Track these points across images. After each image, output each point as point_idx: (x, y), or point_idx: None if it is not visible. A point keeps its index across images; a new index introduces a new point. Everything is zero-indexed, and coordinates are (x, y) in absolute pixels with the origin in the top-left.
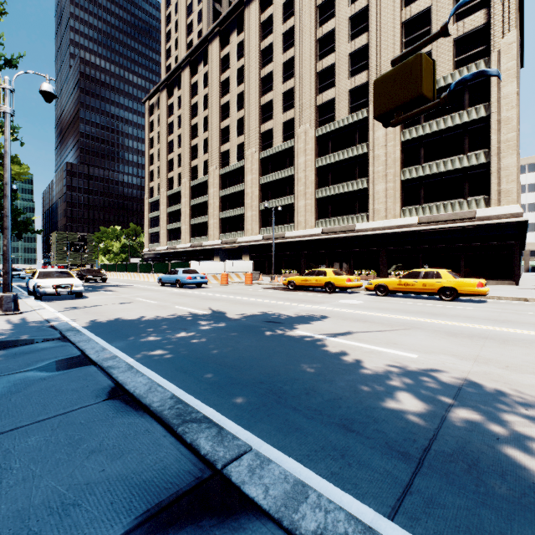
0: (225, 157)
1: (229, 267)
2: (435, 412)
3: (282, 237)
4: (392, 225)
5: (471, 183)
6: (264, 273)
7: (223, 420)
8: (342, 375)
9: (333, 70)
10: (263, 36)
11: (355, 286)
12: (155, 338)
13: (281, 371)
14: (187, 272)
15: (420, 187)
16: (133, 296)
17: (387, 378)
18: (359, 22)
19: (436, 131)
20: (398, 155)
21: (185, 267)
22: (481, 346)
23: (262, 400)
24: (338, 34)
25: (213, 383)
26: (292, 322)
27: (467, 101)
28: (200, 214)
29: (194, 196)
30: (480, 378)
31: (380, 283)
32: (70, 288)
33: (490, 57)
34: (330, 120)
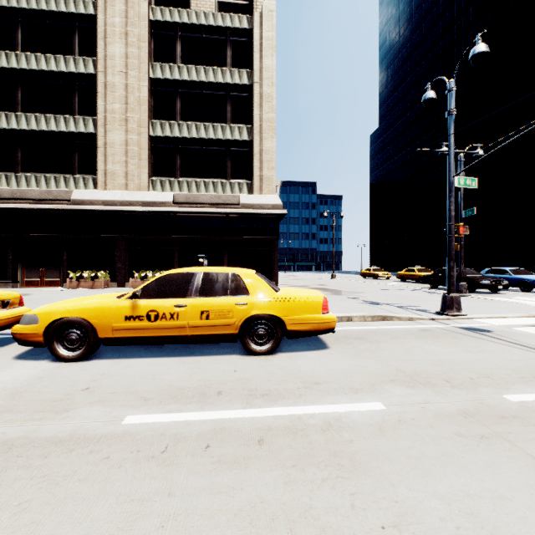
0: None
1: None
2: None
3: None
4: (136, 199)
5: (234, 162)
6: None
7: None
8: None
9: None
10: None
11: None
12: None
13: None
14: None
15: (177, 153)
16: None
17: None
18: None
19: (196, 82)
20: (145, 94)
21: None
22: None
23: None
24: None
25: None
26: None
27: (230, 59)
28: None
29: None
30: None
31: (69, 317)
32: None
33: (252, 16)
34: None
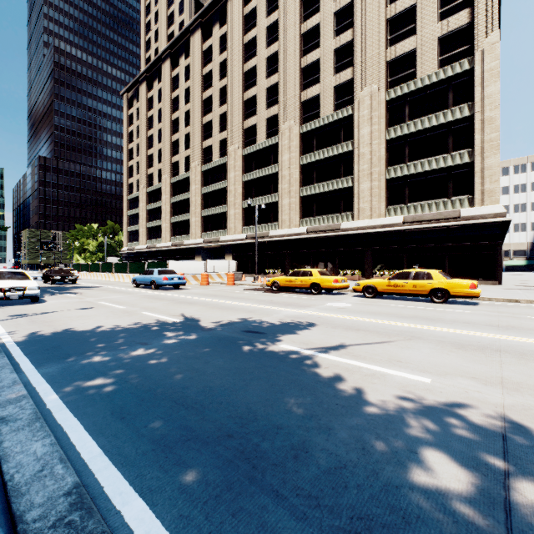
0: (207, 153)
1: (210, 267)
2: (489, 493)
3: (266, 236)
4: (377, 224)
5: (455, 183)
6: (248, 273)
7: (155, 533)
8: (342, 418)
9: (317, 66)
10: (247, 29)
11: (342, 287)
12: (102, 359)
13: (259, 412)
14: (164, 272)
15: (405, 186)
16: (99, 299)
17: (402, 420)
18: (343, 17)
19: (421, 130)
20: (383, 153)
21: (163, 266)
22: (500, 363)
23: (226, 476)
24: (322, 29)
25: (159, 439)
26: (275, 331)
27: (451, 100)
28: (181, 212)
29: (175, 193)
30: (522, 416)
31: (369, 284)
32: (22, 292)
33: (474, 56)
34: (315, 117)
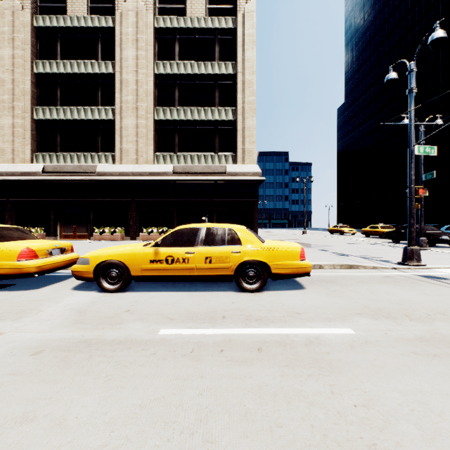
0: None
1: None
2: None
3: None
4: (144, 171)
5: (221, 138)
6: None
7: None
8: None
9: None
10: None
11: (51, 266)
12: None
13: None
14: None
15: (175, 133)
16: None
17: None
18: None
19: (191, 75)
20: (151, 87)
21: None
22: None
23: None
24: None
25: None
26: None
27: (218, 54)
28: None
29: None
30: None
31: (110, 260)
32: None
33: (236, 17)
34: (59, 12)
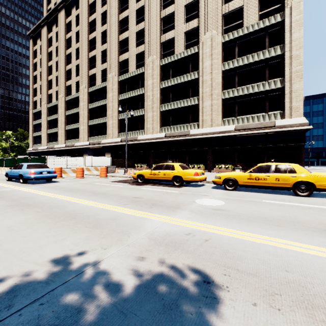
0: (92, 79)
1: (88, 162)
2: None
3: (135, 140)
4: (216, 131)
5: (270, 102)
6: (122, 167)
7: None
8: None
9: (173, 17)
10: None
11: (202, 179)
12: None
13: None
14: (33, 166)
15: (235, 104)
16: None
17: None
18: None
19: (247, 64)
20: (220, 80)
21: (42, 161)
22: None
23: None
24: None
25: None
26: None
27: (268, 43)
28: (73, 122)
29: (68, 108)
30: None
31: (229, 177)
32: None
33: (284, 12)
34: (171, 54)
